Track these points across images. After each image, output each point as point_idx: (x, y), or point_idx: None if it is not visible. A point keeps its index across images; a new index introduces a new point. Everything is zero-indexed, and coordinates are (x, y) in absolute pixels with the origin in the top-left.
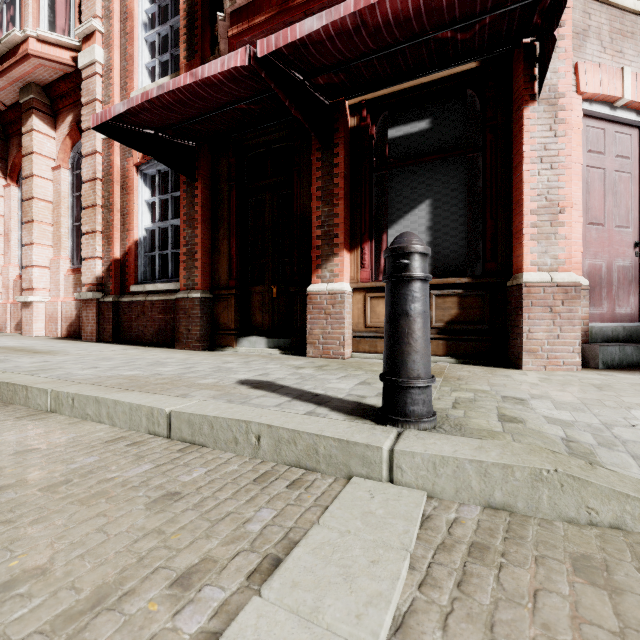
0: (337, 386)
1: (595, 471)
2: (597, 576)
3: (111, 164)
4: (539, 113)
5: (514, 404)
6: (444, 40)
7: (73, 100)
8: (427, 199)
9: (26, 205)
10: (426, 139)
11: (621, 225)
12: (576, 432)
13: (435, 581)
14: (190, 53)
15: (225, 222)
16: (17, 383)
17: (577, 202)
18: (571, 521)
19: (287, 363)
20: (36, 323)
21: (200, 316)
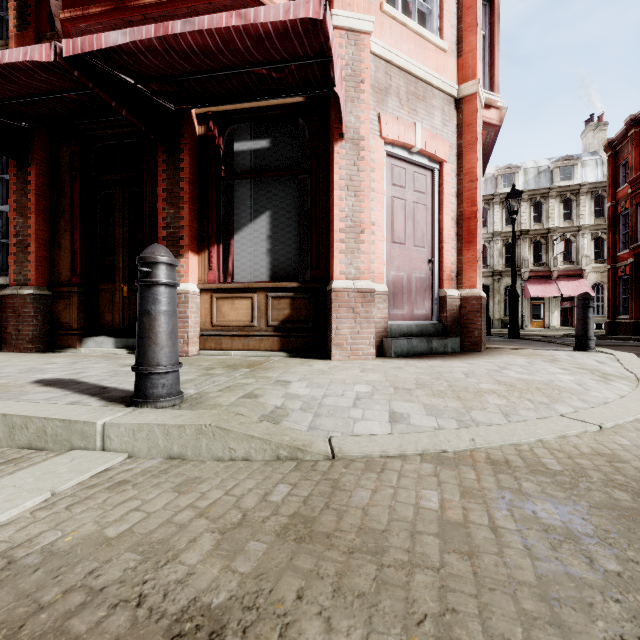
0: None
1: (253, 424)
2: (187, 487)
3: None
4: (346, 150)
5: (277, 386)
6: (262, 75)
7: None
8: (267, 211)
9: None
10: (267, 157)
11: (418, 245)
12: (292, 402)
13: (53, 506)
14: (21, 23)
15: (67, 214)
16: None
17: (381, 225)
18: (220, 459)
19: (120, 362)
20: None
21: (33, 315)
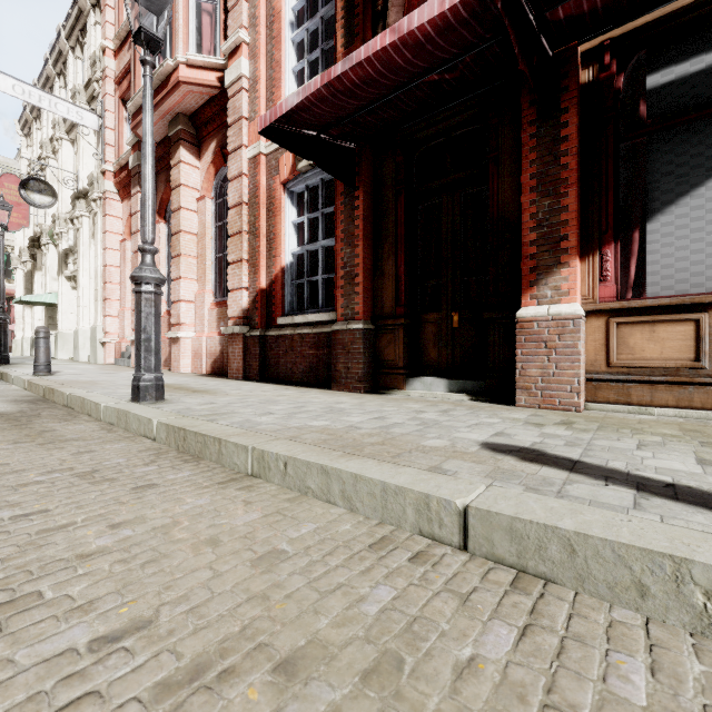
0: (670, 466)
1: None
2: None
3: (257, 185)
4: None
5: None
6: None
7: (217, 125)
8: None
9: (174, 239)
10: None
11: None
12: None
13: None
14: (349, 39)
15: (390, 236)
16: (207, 434)
17: None
18: None
19: (504, 416)
20: (183, 359)
21: (362, 351)
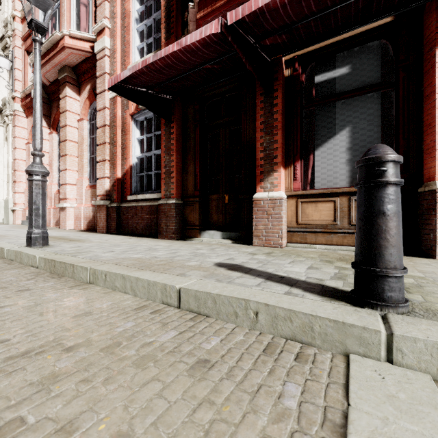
0: (293, 270)
1: None
2: None
3: (115, 115)
4: None
5: None
6: None
7: (90, 75)
8: (347, 127)
9: (62, 145)
10: (346, 81)
11: None
12: None
13: None
14: (168, 35)
15: (192, 150)
16: (67, 262)
17: None
18: None
19: (242, 250)
20: (68, 221)
21: (175, 216)
